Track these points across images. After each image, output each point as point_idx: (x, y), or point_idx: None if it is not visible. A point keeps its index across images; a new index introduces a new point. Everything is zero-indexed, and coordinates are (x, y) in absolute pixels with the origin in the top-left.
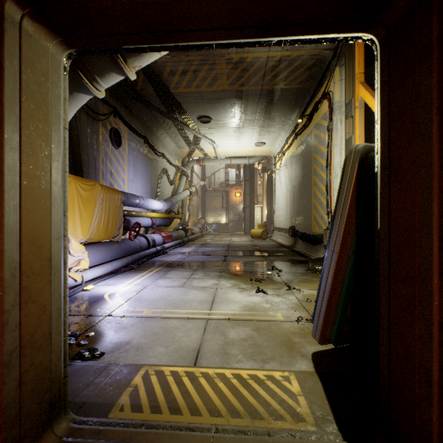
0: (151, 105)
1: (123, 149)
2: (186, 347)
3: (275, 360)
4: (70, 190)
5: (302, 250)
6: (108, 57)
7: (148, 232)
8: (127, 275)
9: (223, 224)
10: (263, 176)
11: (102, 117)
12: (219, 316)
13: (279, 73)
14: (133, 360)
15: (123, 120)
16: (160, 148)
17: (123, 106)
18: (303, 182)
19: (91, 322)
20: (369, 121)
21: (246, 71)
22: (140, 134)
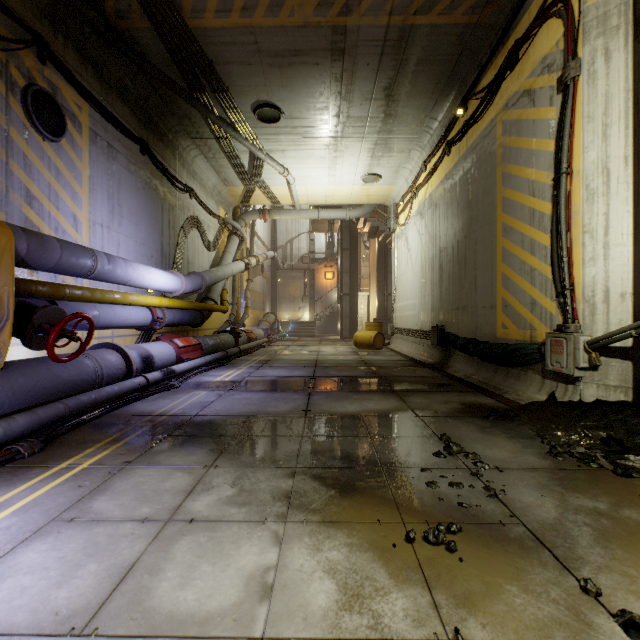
0: (148, 63)
1: (74, 149)
2: None
3: None
4: None
5: (472, 376)
6: None
7: (152, 339)
8: None
9: (306, 323)
10: (370, 245)
11: None
12: None
13: None
14: None
15: (72, 80)
16: (183, 176)
17: (74, 49)
18: (469, 235)
19: None
20: None
21: None
22: (127, 130)
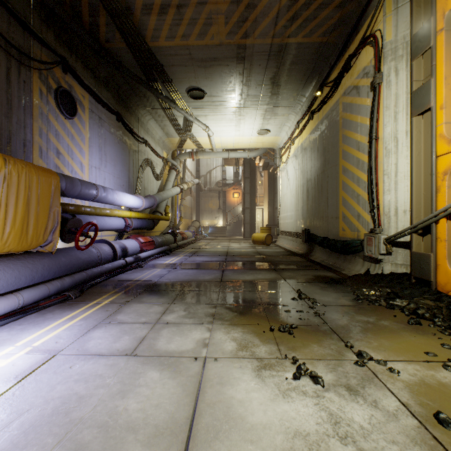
0: (123, 67)
1: (81, 122)
2: None
3: None
4: None
5: (325, 261)
6: None
7: (123, 237)
8: (43, 317)
9: (220, 228)
10: (264, 174)
11: (40, 66)
12: None
13: (299, 13)
14: None
15: (80, 81)
16: (141, 133)
17: (81, 62)
18: (324, 171)
19: None
20: None
21: (251, 9)
22: (109, 107)
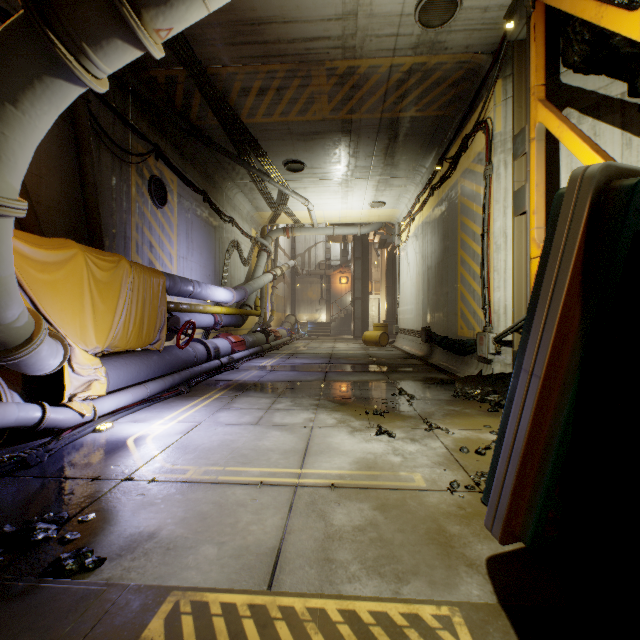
0: (213, 143)
1: (170, 210)
2: (256, 546)
3: (421, 577)
4: (75, 268)
5: (443, 364)
6: (104, 4)
7: (209, 336)
8: (170, 405)
9: (323, 324)
10: (381, 253)
11: (137, 158)
12: (315, 480)
13: (409, 91)
14: (155, 575)
15: (170, 165)
16: (228, 210)
17: (170, 143)
18: (444, 260)
19: (94, 492)
20: (550, 162)
21: (357, 89)
22: (196, 188)
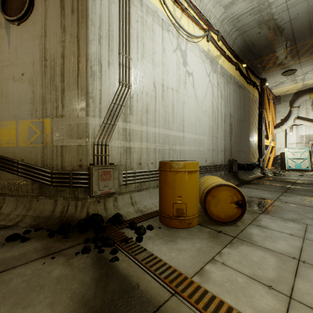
0: None
1: None
2: None
3: None
4: None
5: (252, 177)
6: None
7: None
8: None
9: None
10: None
11: None
12: None
13: (284, 58)
14: None
15: None
16: None
17: None
18: (244, 121)
19: None
20: None
21: None
22: None
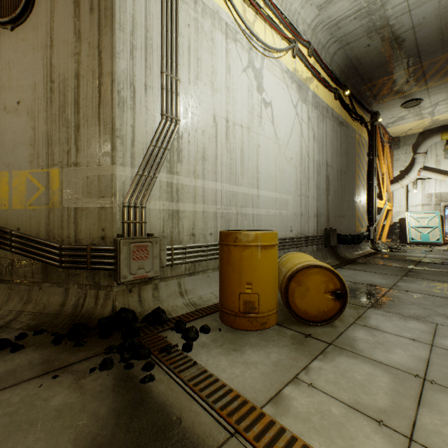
0: None
1: None
2: None
3: None
4: None
5: (358, 253)
6: None
7: None
8: None
9: None
10: None
11: None
12: None
13: (405, 82)
14: None
15: None
16: None
17: None
18: (346, 173)
19: None
20: None
21: None
22: None
